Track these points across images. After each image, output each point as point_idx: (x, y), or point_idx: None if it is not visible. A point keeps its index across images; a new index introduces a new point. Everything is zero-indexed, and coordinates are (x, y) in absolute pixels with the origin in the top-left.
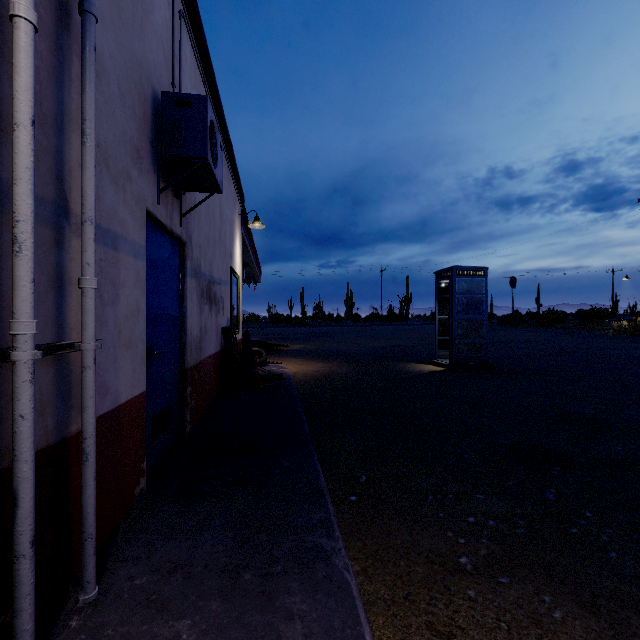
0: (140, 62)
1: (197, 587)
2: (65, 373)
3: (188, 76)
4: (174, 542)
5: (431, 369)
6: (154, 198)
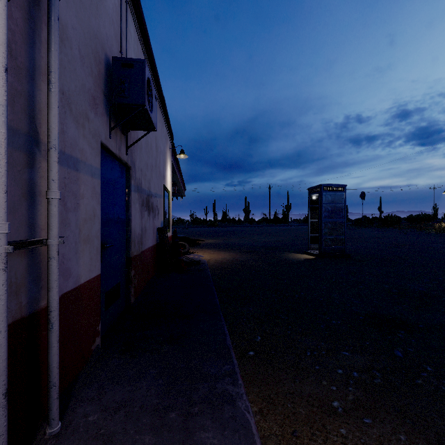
0: (96, 34)
1: (135, 423)
2: (36, 262)
3: (132, 48)
4: (119, 387)
5: (305, 257)
6: (106, 134)
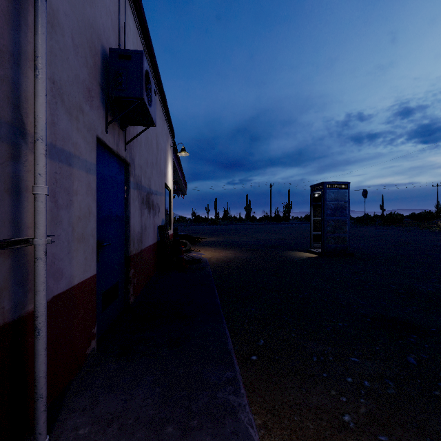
0: (91, 24)
1: (128, 438)
2: (22, 263)
3: (131, 41)
4: (113, 395)
5: (308, 256)
6: (103, 128)
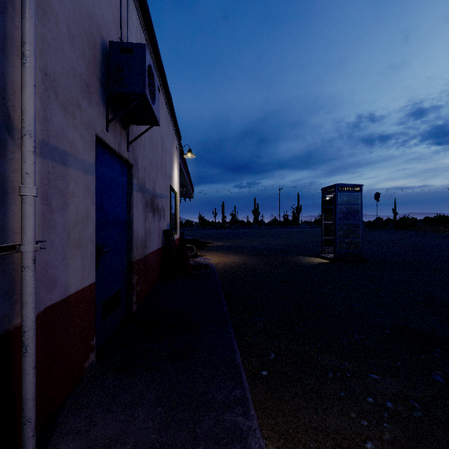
0: (90, 14)
1: None
2: (8, 272)
3: (134, 37)
4: (111, 415)
5: (319, 261)
6: (103, 127)
